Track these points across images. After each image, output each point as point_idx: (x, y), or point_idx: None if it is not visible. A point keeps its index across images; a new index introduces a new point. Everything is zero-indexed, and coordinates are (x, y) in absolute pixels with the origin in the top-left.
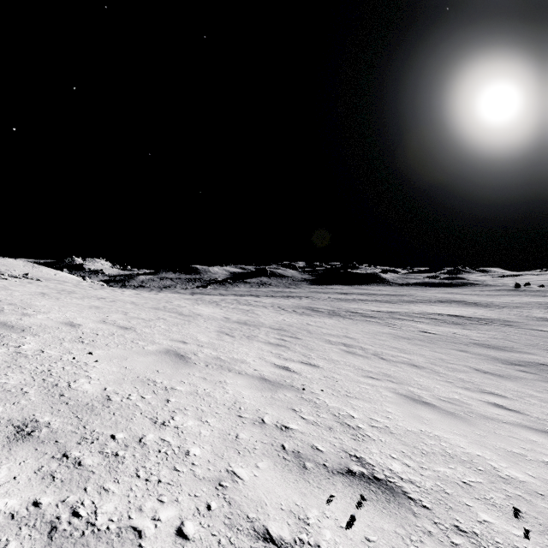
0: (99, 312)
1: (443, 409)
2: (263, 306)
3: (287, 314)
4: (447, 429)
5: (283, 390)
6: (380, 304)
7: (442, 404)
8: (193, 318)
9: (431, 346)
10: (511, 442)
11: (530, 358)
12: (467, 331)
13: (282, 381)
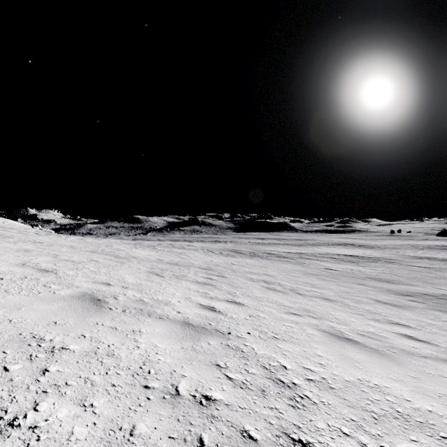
0: (25, 255)
1: (367, 346)
2: (194, 249)
3: (214, 256)
4: (382, 373)
5: (207, 336)
6: (290, 247)
7: (363, 340)
8: (127, 260)
9: (336, 281)
10: (446, 384)
11: (414, 289)
12: (361, 268)
13: (206, 325)
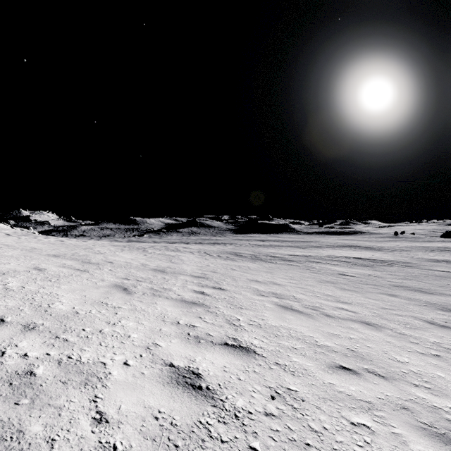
0: None
1: None
2: (190, 251)
3: (212, 259)
4: None
5: None
6: (294, 249)
7: None
8: (96, 267)
9: (360, 290)
10: None
11: None
12: (379, 273)
13: None
